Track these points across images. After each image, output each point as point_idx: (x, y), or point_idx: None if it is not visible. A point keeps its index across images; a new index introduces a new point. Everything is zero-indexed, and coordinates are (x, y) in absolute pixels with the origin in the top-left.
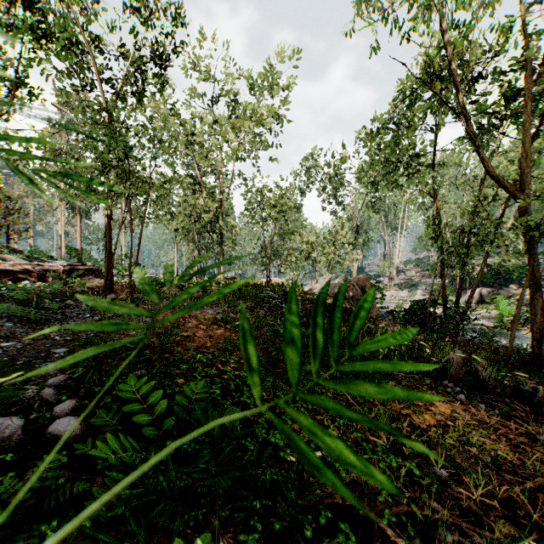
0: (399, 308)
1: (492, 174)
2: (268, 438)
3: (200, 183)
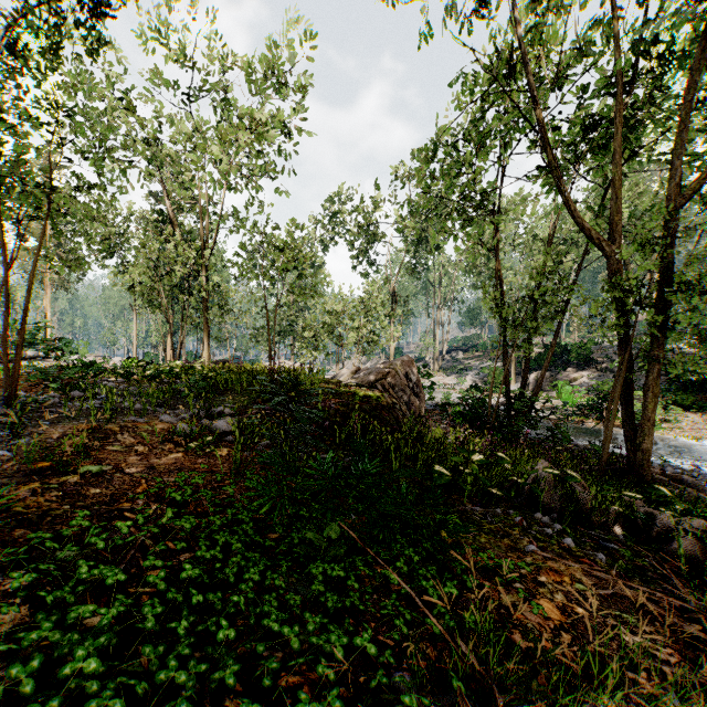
0: (447, 398)
1: (577, 220)
2: None
3: (171, 219)
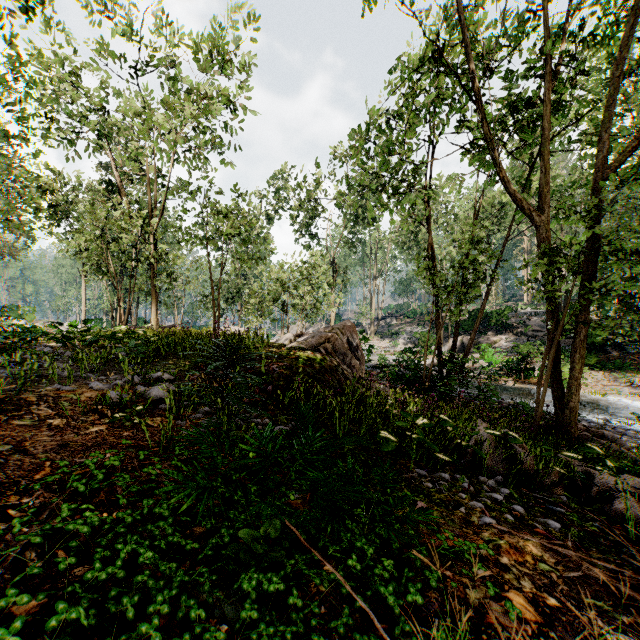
0: (383, 360)
1: (509, 191)
2: None
3: (119, 188)
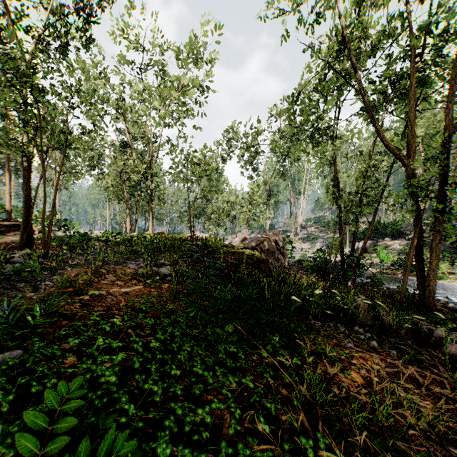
0: (303, 257)
1: (386, 142)
2: None
3: (130, 146)
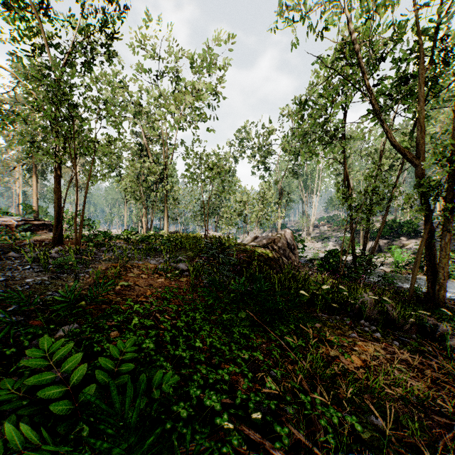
0: (315, 256)
1: (395, 143)
2: (203, 400)
3: (146, 148)
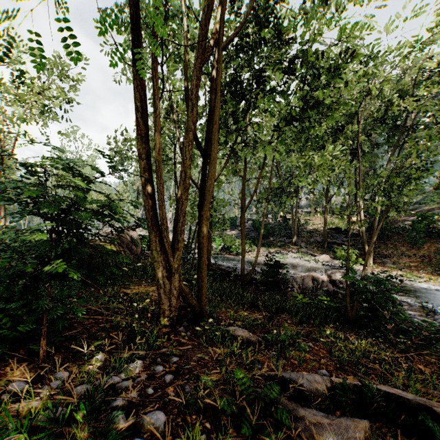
0: None
1: (191, 180)
2: None
3: None
